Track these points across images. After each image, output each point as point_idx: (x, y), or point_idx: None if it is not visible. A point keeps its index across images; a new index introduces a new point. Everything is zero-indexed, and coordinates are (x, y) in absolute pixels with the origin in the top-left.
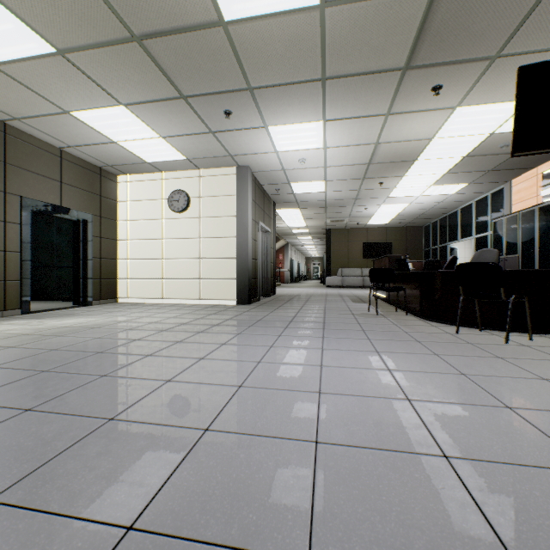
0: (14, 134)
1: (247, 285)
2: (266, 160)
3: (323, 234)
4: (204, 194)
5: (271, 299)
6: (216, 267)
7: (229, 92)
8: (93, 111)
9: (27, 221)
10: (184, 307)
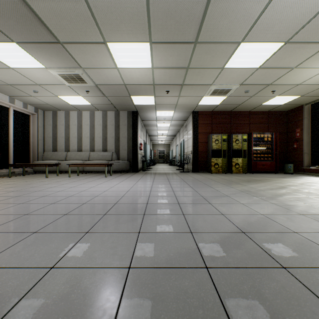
0: None
1: None
2: None
3: None
4: None
5: None
6: None
7: None
8: None
9: None
10: None
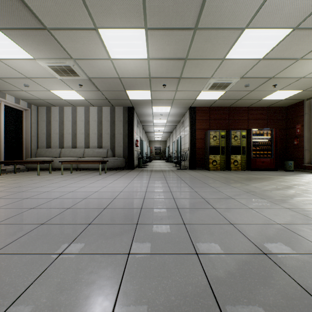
0: None
1: None
2: None
3: None
4: None
5: None
6: None
7: None
8: None
9: None
10: None
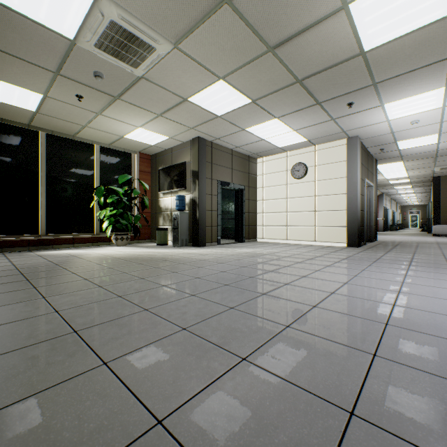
0: (214, 147)
1: (356, 232)
2: (376, 128)
3: (427, 182)
4: (318, 163)
5: (376, 244)
6: (328, 217)
7: (355, 91)
8: (257, 125)
9: (219, 193)
10: (305, 246)
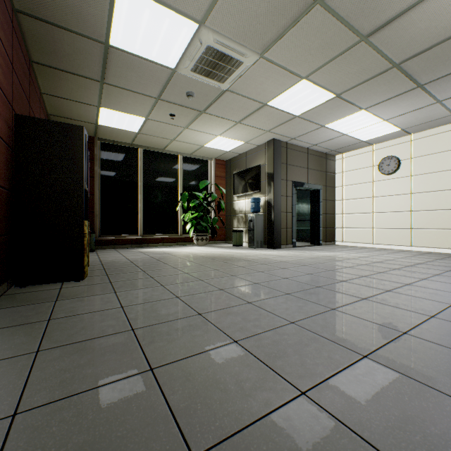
0: (289, 147)
1: None
2: None
3: None
4: (415, 155)
5: None
6: (429, 218)
7: None
8: (339, 120)
9: (294, 194)
10: (398, 251)
